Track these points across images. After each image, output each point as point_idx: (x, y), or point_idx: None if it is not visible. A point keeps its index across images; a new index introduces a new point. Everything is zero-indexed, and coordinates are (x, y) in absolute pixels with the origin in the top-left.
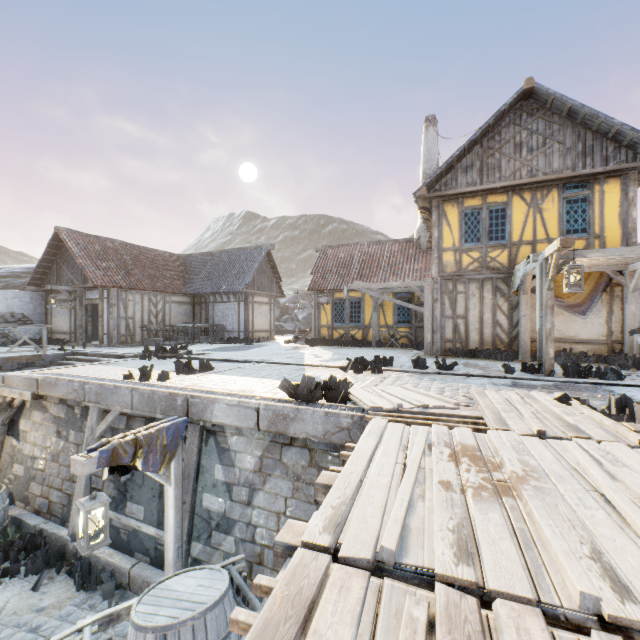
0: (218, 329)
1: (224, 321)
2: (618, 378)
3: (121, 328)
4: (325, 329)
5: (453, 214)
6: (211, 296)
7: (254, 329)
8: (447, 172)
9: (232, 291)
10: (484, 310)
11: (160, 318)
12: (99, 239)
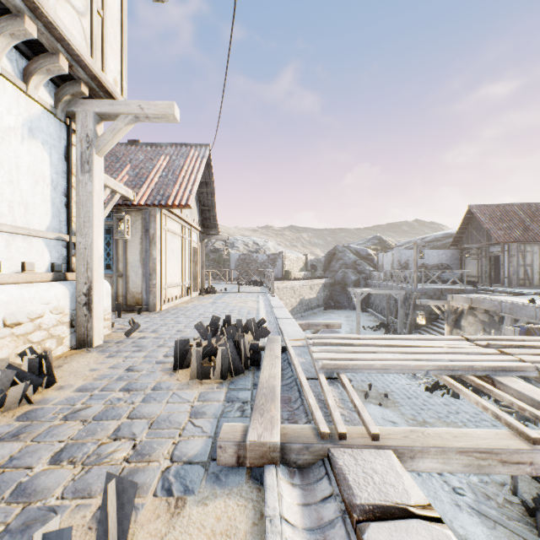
0: None
1: None
2: None
3: (518, 273)
4: None
5: None
6: None
7: None
8: None
9: None
10: None
11: None
12: (499, 206)
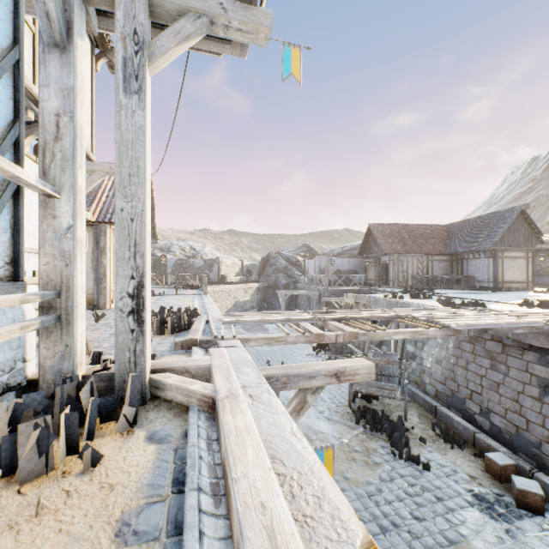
0: (467, 279)
1: (475, 273)
2: None
3: (399, 277)
4: None
5: None
6: (465, 254)
7: (504, 280)
8: None
9: (479, 250)
10: None
11: (424, 271)
12: (389, 225)
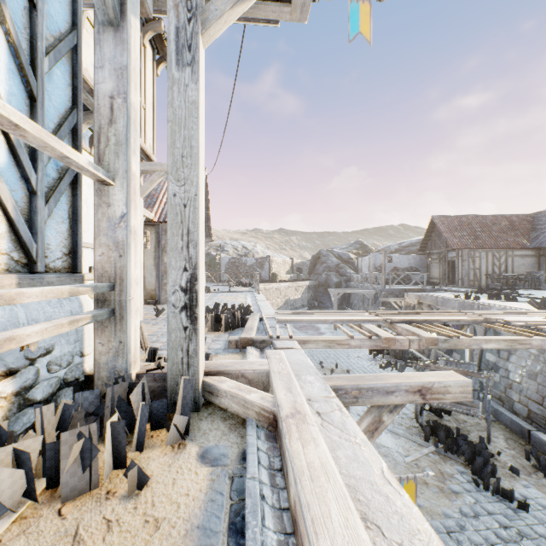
0: None
1: None
2: None
3: (469, 276)
4: None
5: None
6: None
7: None
8: None
9: None
10: None
11: (502, 269)
12: (456, 217)
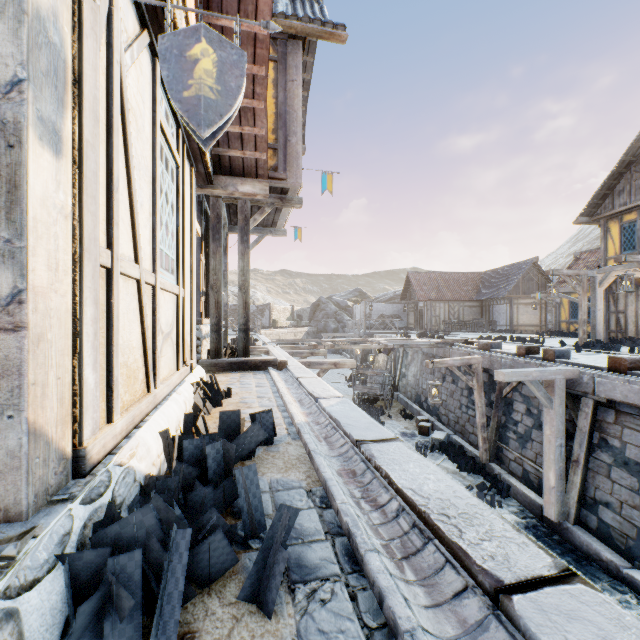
0: (488, 323)
1: (498, 318)
2: (612, 350)
3: (432, 322)
4: (563, 324)
5: (614, 229)
6: (491, 301)
7: (519, 324)
8: (604, 199)
9: (497, 297)
10: (638, 306)
11: (456, 316)
12: (427, 273)
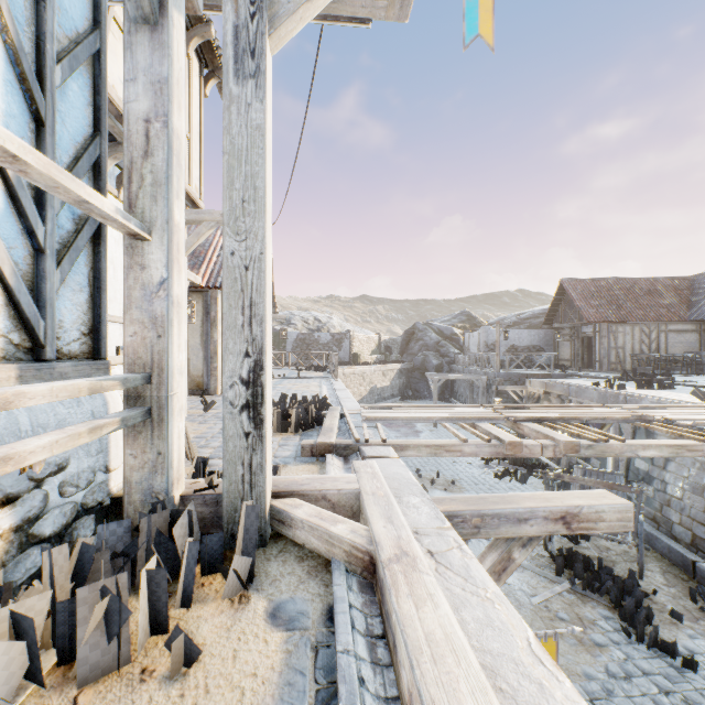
0: None
1: None
2: None
3: (610, 357)
4: None
5: None
6: None
7: None
8: None
9: None
10: None
11: (652, 348)
12: (593, 281)
